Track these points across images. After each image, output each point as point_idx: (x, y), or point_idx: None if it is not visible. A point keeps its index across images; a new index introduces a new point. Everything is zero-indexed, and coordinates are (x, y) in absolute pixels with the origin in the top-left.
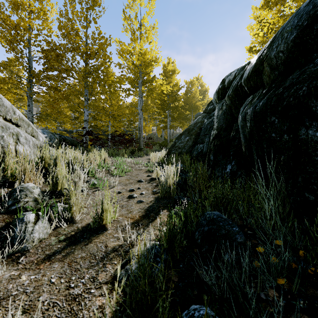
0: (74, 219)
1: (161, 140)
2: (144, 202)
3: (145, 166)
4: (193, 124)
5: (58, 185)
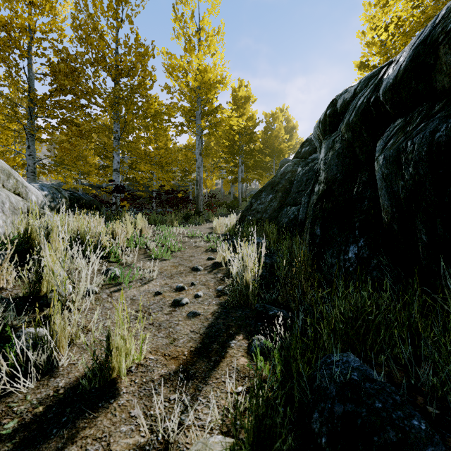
0: (56, 363)
1: (230, 199)
2: (201, 315)
3: (205, 240)
4: (278, 176)
5: (43, 284)
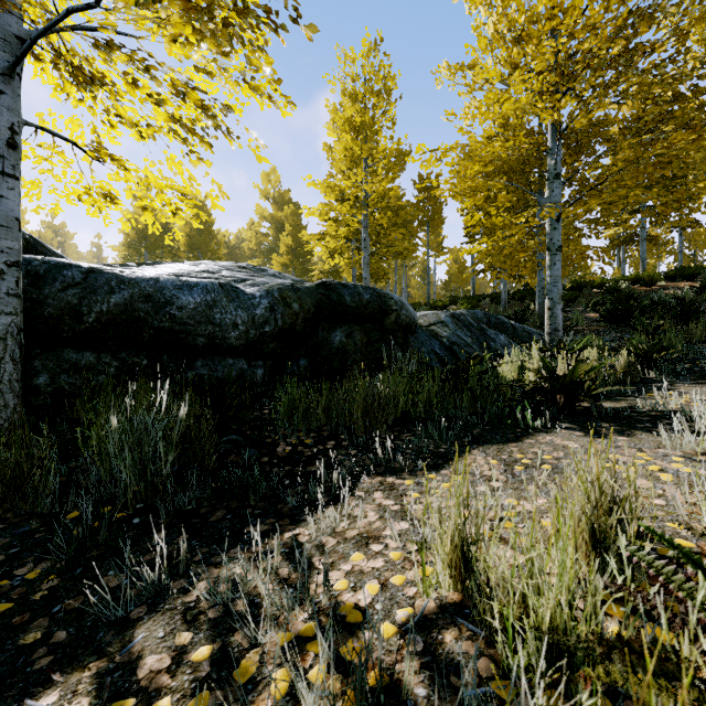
0: None
1: None
2: None
3: None
4: None
5: None
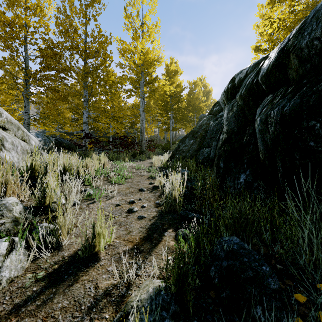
0: (60, 244)
1: (164, 142)
2: (146, 218)
3: (147, 171)
4: (197, 127)
5: (47, 198)
